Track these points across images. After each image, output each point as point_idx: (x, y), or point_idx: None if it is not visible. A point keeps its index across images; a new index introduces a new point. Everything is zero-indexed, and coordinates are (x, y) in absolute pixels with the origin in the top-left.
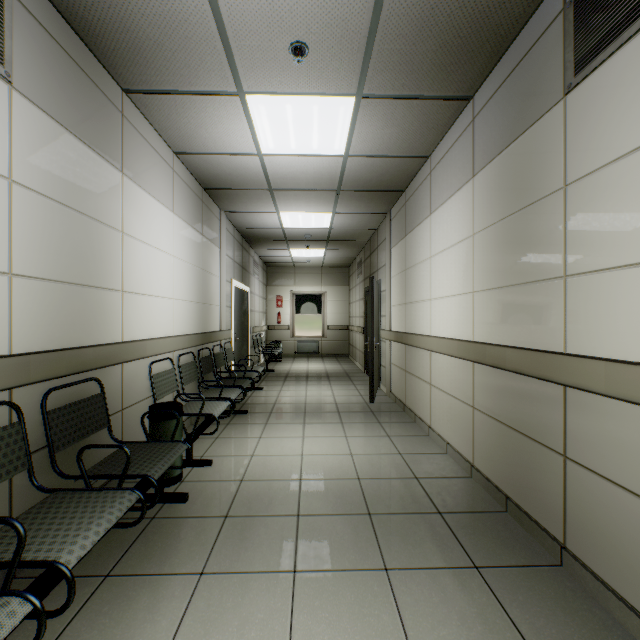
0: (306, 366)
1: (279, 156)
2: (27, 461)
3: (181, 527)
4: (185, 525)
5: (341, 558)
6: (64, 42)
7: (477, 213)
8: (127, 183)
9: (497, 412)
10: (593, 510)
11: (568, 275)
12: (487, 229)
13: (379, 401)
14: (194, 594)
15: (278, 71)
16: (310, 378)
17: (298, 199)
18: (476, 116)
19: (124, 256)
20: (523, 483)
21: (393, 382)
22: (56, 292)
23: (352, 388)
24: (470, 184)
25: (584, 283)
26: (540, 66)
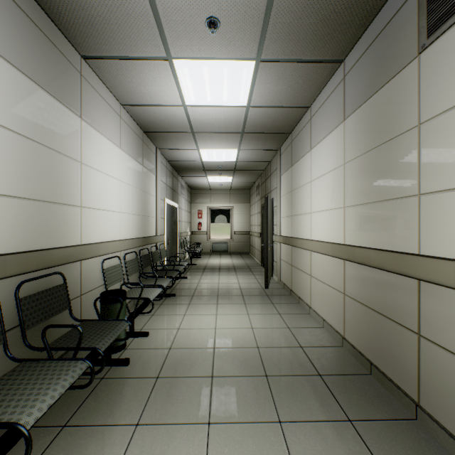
0: (219, 261)
1: (198, 107)
2: (2, 337)
3: (123, 386)
4: (126, 384)
5: (245, 412)
6: (34, 17)
7: (347, 148)
8: (85, 126)
9: (363, 298)
10: (443, 378)
11: (422, 194)
12: (355, 159)
13: (272, 287)
14: (130, 442)
15: (197, 40)
16: (222, 270)
17: (213, 139)
18: (346, 74)
19: (82, 180)
20: (384, 353)
21: (282, 273)
22: (28, 207)
23: (252, 277)
24: (341, 126)
25: (435, 200)
26: (398, 33)
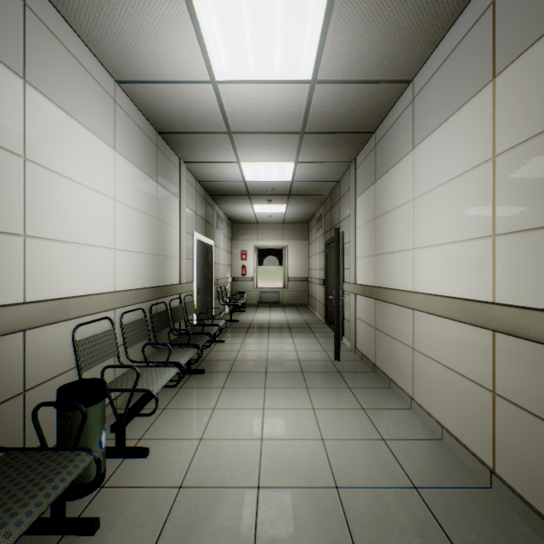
0: (268, 316)
1: (236, 84)
2: None
3: None
4: None
5: None
6: None
7: (502, 126)
8: (34, 96)
9: None
10: None
11: None
12: (525, 143)
13: (344, 358)
14: None
15: None
16: (272, 329)
17: (259, 145)
18: None
19: (28, 190)
20: None
21: (359, 338)
22: None
23: (314, 341)
24: (487, 90)
25: None
26: None
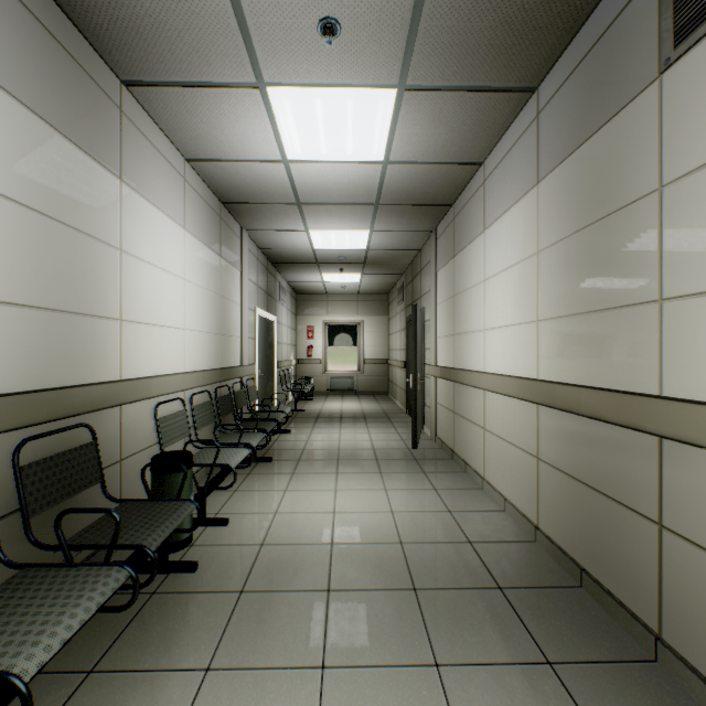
0: (340, 405)
1: (308, 163)
2: None
3: (186, 605)
4: (191, 603)
5: (381, 649)
6: (45, 18)
7: (543, 226)
8: (127, 192)
9: (569, 465)
10: (701, 596)
11: (665, 298)
12: (556, 245)
13: (423, 446)
14: (196, 699)
15: (305, 56)
16: (344, 419)
17: (330, 215)
18: (541, 110)
19: (123, 278)
20: (603, 554)
21: (439, 425)
22: (34, 320)
23: (392, 431)
24: (534, 192)
25: (688, 308)
26: (626, 41)
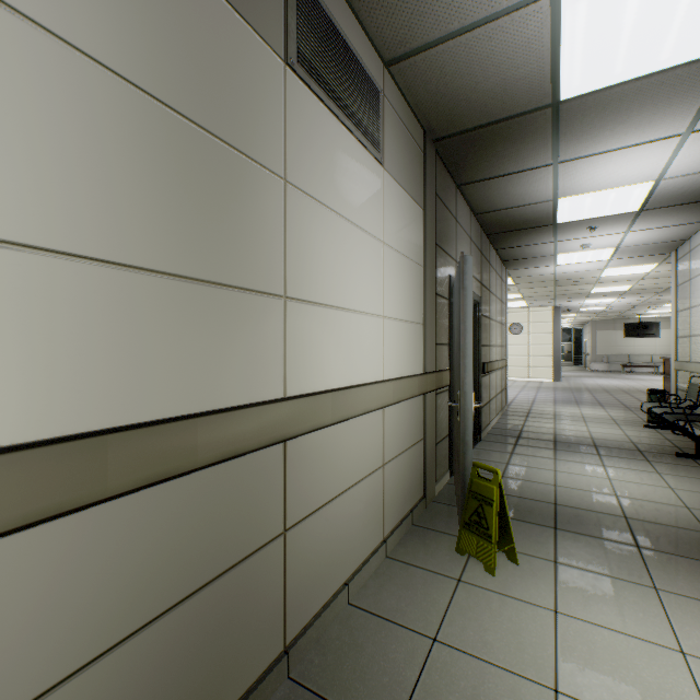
0: None
1: None
2: None
3: None
4: None
5: None
6: None
7: None
8: None
9: (128, 615)
10: (311, 555)
11: (289, 297)
12: (66, 48)
13: None
14: None
15: None
16: None
17: None
18: None
19: None
20: (219, 671)
21: None
22: None
23: None
24: None
25: (304, 312)
26: None
